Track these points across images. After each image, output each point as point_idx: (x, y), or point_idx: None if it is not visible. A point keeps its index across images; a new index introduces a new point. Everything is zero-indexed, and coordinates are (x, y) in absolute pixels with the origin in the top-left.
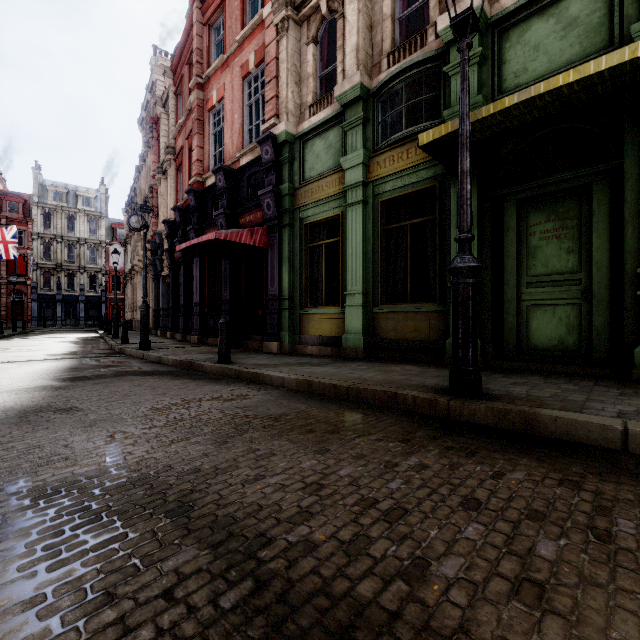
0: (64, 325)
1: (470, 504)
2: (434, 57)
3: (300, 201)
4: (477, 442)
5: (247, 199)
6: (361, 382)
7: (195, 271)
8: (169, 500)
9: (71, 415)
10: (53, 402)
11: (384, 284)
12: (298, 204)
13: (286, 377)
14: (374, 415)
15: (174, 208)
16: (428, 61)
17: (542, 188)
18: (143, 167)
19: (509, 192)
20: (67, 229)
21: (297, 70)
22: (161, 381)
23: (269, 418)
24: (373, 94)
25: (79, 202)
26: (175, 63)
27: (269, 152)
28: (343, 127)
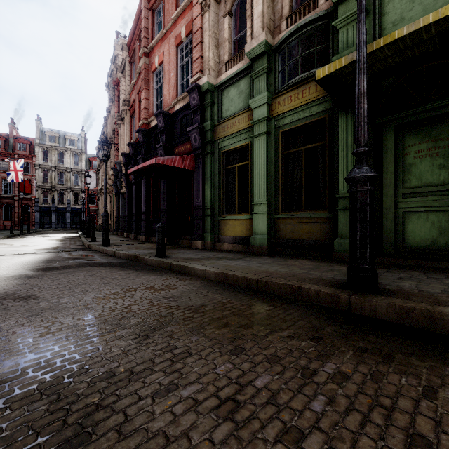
0: (57, 228)
1: (418, 445)
2: (324, 16)
3: (219, 135)
4: (388, 342)
5: (180, 135)
6: (268, 275)
7: (143, 189)
8: (68, 422)
9: (26, 303)
10: (19, 290)
11: (283, 196)
12: (217, 137)
13: (206, 270)
14: (282, 307)
15: (128, 144)
16: (319, 19)
17: (417, 115)
18: (109, 117)
19: (388, 120)
20: (59, 162)
21: (216, 36)
22: (110, 271)
23: (190, 309)
24: (275, 49)
25: (67, 143)
26: (129, 40)
27: (195, 98)
28: (251, 76)
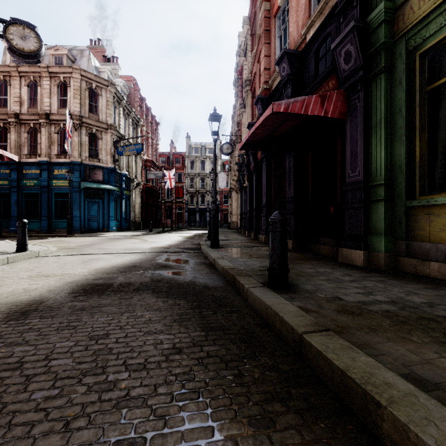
0: (199, 225)
1: None
2: None
3: (408, 20)
4: None
5: (314, 77)
6: None
7: (262, 175)
8: None
9: None
10: None
11: None
12: (403, 28)
13: None
14: None
15: (248, 126)
16: None
17: None
18: (235, 113)
19: None
20: (201, 169)
21: None
22: (151, 326)
23: None
24: None
25: (207, 152)
26: (250, 8)
27: None
28: None
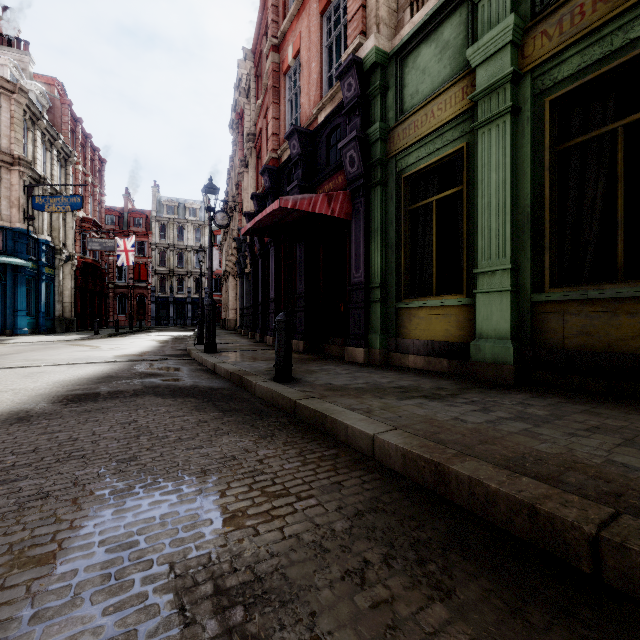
0: (175, 324)
1: None
2: None
3: (396, 145)
4: None
5: (326, 164)
6: (610, 496)
7: (270, 262)
8: None
9: None
10: None
11: (555, 251)
12: (393, 151)
13: (378, 438)
14: None
15: (252, 196)
16: None
17: None
18: (232, 168)
19: None
20: (178, 238)
21: None
22: (172, 413)
23: None
24: None
25: (187, 213)
26: (255, 42)
27: (352, 86)
28: None
